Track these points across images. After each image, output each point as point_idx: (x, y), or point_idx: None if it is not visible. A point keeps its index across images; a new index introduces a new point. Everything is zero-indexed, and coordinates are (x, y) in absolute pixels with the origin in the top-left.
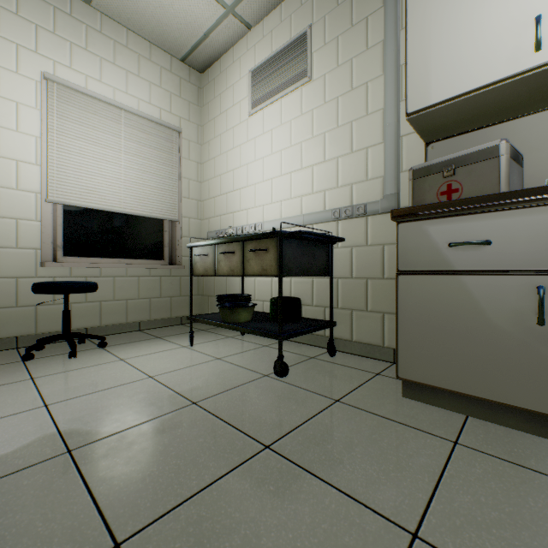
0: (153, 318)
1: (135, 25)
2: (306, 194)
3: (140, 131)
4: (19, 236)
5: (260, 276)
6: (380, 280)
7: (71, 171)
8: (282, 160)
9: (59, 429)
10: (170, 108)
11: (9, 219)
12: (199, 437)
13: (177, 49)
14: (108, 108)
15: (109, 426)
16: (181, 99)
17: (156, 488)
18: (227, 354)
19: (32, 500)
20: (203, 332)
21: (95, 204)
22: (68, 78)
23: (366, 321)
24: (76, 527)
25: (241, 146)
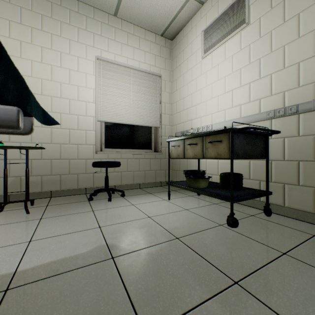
0: (146, 182)
1: (137, 21)
2: (244, 103)
3: (140, 79)
4: (86, 139)
5: (216, 158)
6: (312, 162)
7: (108, 104)
8: (225, 83)
9: (106, 242)
10: (155, 63)
11: (83, 131)
12: (184, 264)
13: (159, 29)
14: (124, 69)
15: (131, 245)
16: (160, 58)
17: (163, 297)
18: (191, 207)
19: (97, 286)
20: (174, 192)
21: (118, 120)
22: (106, 57)
23: (297, 193)
24: (120, 313)
25: (196, 79)
